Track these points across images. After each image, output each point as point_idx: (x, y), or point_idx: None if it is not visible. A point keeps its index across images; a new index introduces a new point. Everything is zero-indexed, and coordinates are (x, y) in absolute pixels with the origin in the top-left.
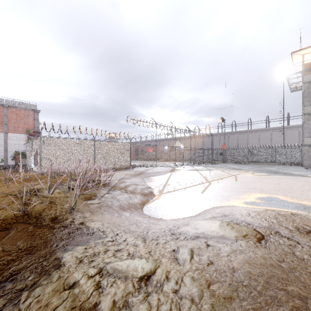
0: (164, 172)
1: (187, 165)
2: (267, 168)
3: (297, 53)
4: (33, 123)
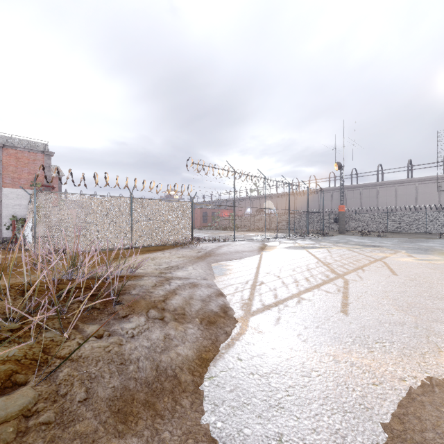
0: (248, 252)
1: (283, 238)
2: (425, 245)
3: None
4: (42, 173)
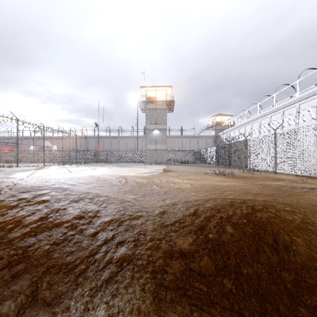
0: (28, 170)
1: (58, 165)
2: (123, 165)
3: (143, 88)
4: None
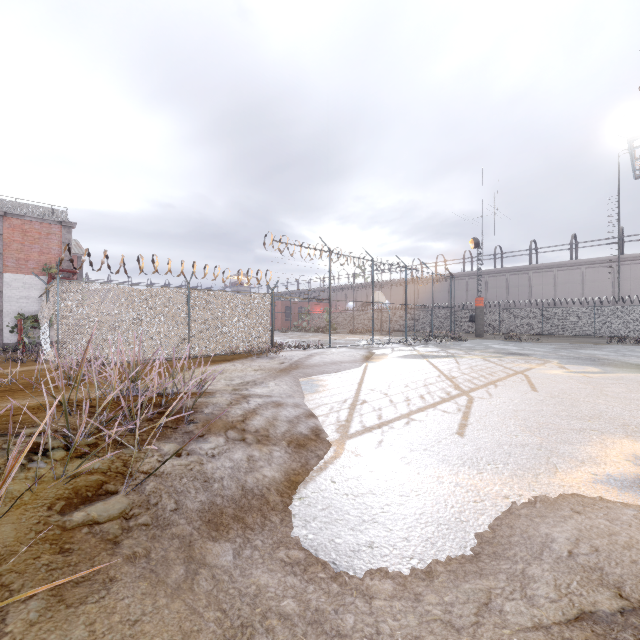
0: (348, 363)
1: (398, 343)
2: (587, 353)
3: None
4: (60, 252)
